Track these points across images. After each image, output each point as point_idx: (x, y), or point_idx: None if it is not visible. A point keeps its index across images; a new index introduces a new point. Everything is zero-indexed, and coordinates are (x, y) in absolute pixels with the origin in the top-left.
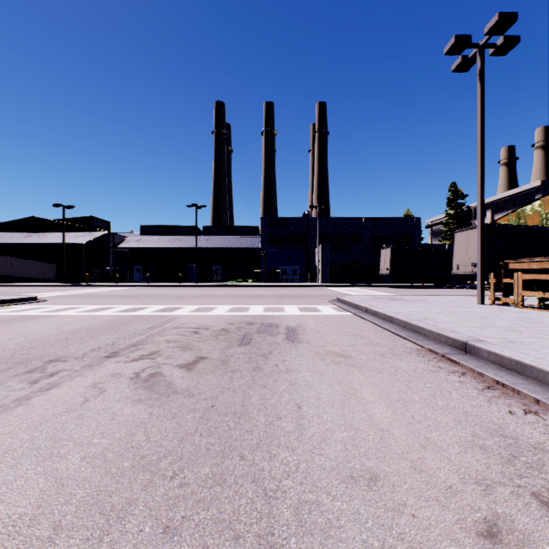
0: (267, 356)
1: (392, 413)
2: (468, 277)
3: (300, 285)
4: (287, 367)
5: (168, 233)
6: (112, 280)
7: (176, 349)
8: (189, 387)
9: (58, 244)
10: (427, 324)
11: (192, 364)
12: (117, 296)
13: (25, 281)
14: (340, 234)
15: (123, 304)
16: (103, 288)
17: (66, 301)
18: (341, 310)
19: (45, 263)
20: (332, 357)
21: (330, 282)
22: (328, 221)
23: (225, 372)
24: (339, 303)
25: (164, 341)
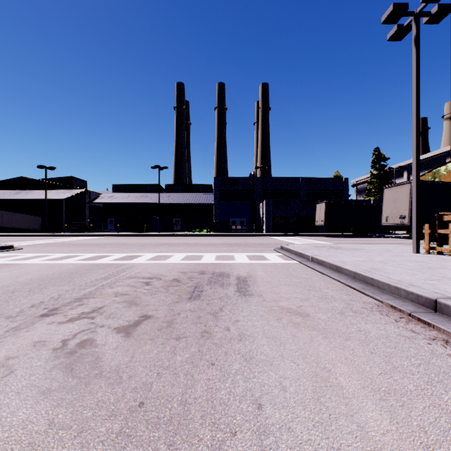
0: (217, 314)
1: (391, 422)
2: (392, 228)
3: (247, 234)
4: (240, 331)
5: (136, 191)
6: (88, 230)
7: (121, 305)
8: (119, 365)
9: (43, 200)
10: (380, 276)
11: (133, 326)
12: (87, 244)
13: (14, 231)
14: (281, 191)
15: (89, 252)
16: (78, 237)
17: (39, 249)
18: (287, 259)
19: (32, 216)
20: (288, 315)
21: (273, 232)
22: (271, 180)
23: (168, 339)
24: (283, 251)
25: (112, 294)
